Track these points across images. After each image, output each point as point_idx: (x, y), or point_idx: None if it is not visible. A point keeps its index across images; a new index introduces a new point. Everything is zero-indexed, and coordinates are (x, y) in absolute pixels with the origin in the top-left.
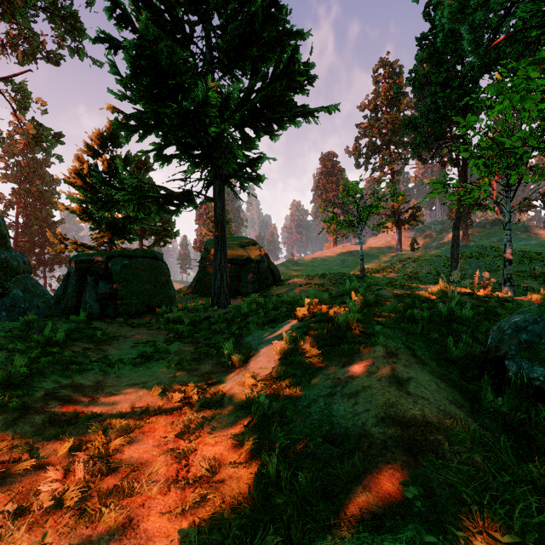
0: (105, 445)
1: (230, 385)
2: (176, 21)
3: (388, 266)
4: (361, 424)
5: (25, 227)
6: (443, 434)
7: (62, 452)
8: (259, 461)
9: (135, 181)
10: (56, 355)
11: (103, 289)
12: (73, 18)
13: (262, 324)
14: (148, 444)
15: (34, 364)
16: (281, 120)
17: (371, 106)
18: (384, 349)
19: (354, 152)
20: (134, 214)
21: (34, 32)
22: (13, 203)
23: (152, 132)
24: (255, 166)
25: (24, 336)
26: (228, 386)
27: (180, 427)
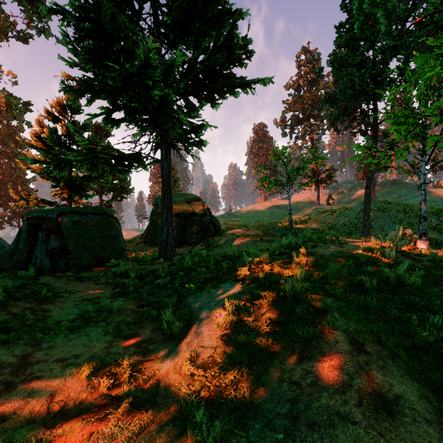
0: None
1: (166, 366)
2: None
3: (310, 218)
4: None
5: (1, 184)
6: None
7: None
8: None
9: (88, 143)
10: None
11: (54, 245)
12: (39, 1)
13: (204, 282)
14: None
15: None
16: (221, 90)
17: (295, 86)
18: (346, 337)
19: (281, 124)
20: (88, 173)
21: (4, 13)
22: None
23: (99, 96)
24: (199, 132)
25: None
26: (164, 367)
27: None
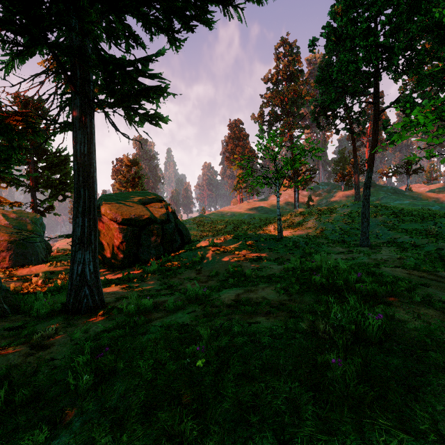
0: None
1: None
2: None
3: (293, 223)
4: None
5: None
6: None
7: None
8: None
9: None
10: None
11: None
12: None
13: None
14: None
15: None
16: (184, 3)
17: (274, 79)
18: None
19: (259, 119)
20: None
21: None
22: None
23: None
24: (153, 97)
25: None
26: None
27: None
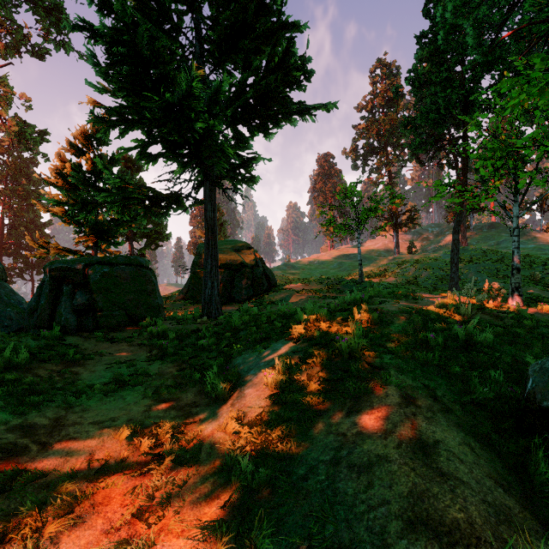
0: (37, 531)
1: (211, 427)
2: (163, 10)
3: (386, 270)
4: (380, 529)
5: (11, 229)
6: None
7: None
8: None
9: (119, 182)
10: (12, 384)
11: (80, 300)
12: (58, 9)
13: (254, 342)
14: (95, 527)
15: None
16: (276, 118)
17: (368, 107)
18: (398, 391)
19: (351, 154)
20: (118, 216)
21: (17, 24)
22: None
23: (133, 128)
24: (249, 167)
25: None
26: (209, 428)
27: (141, 499)
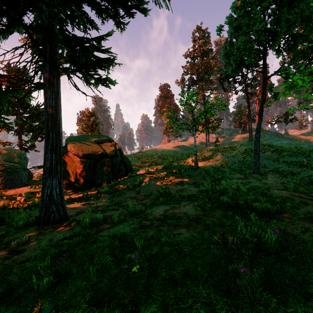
0: None
1: None
2: None
3: (205, 157)
4: None
5: None
6: None
7: None
8: None
9: None
10: None
11: None
12: None
13: None
14: None
15: None
16: None
17: (191, 55)
18: None
19: (181, 83)
20: None
21: None
22: None
23: None
24: (104, 65)
25: None
26: None
27: None
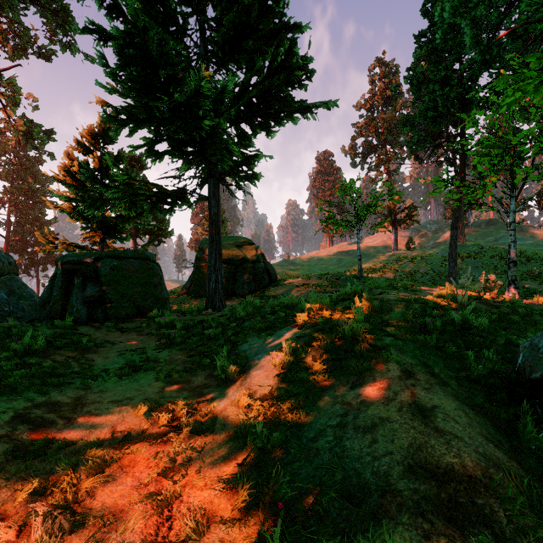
0: (74, 486)
1: (223, 404)
2: (169, 13)
3: (385, 266)
4: (384, 473)
5: (17, 226)
6: (494, 496)
7: (20, 499)
8: (257, 517)
9: (126, 179)
10: (33, 367)
11: (91, 292)
12: (65, 12)
13: (259, 331)
14: (126, 484)
15: (5, 379)
16: (278, 116)
17: (367, 106)
18: (399, 367)
19: (350, 152)
20: (125, 212)
21: (24, 26)
22: (4, 202)
23: (142, 126)
24: (251, 164)
25: (1, 345)
26: (222, 405)
27: (165, 461)
